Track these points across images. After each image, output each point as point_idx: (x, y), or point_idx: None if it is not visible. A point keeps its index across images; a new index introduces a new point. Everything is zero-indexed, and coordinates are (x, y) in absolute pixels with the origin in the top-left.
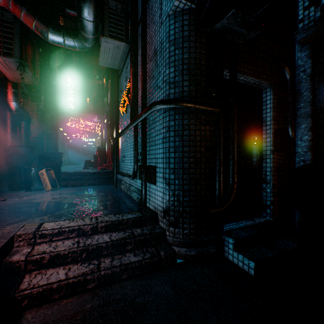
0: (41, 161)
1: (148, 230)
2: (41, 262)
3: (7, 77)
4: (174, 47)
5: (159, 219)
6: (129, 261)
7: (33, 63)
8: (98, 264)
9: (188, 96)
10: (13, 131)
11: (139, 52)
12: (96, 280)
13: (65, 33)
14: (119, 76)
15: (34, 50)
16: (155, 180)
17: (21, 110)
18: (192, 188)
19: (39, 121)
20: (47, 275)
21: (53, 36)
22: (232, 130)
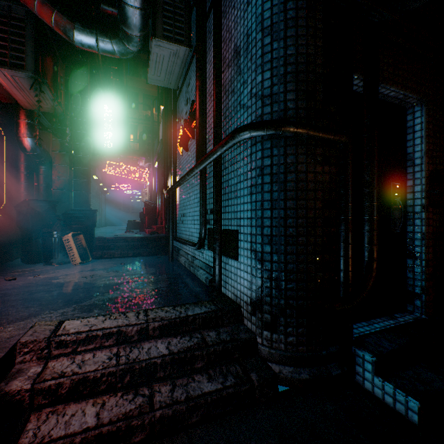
0: (66, 222)
1: (228, 334)
2: (57, 393)
3: (19, 101)
4: (271, 37)
5: (244, 315)
6: (201, 392)
7: (55, 81)
8: (151, 395)
9: (294, 117)
10: (28, 180)
11: (208, 58)
12: (148, 427)
13: (99, 30)
14: (176, 99)
15: (56, 63)
16: (237, 254)
17: (38, 149)
18: (301, 268)
19: (64, 165)
20: (66, 417)
21: (81, 35)
22: (370, 172)
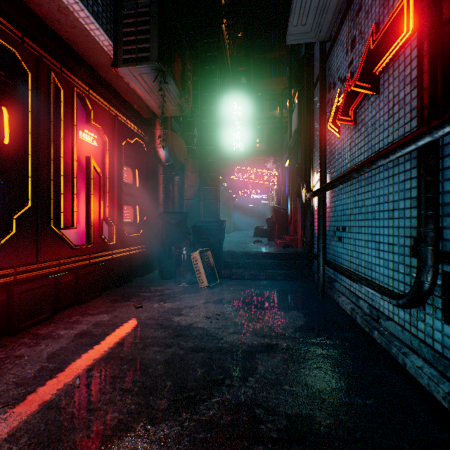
0: (195, 235)
1: None
2: None
3: (152, 109)
4: None
5: None
6: None
7: (181, 74)
8: None
9: None
10: (165, 192)
11: None
12: None
13: None
14: (325, 59)
15: (183, 53)
16: None
17: (171, 158)
18: None
19: (194, 173)
20: None
21: None
22: None
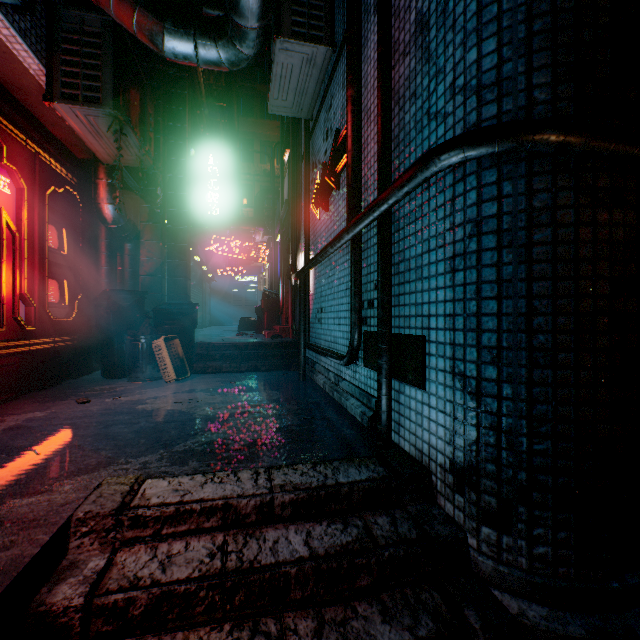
0: (157, 320)
1: (412, 525)
2: (126, 615)
3: (96, 153)
4: None
5: (438, 489)
6: None
7: (141, 120)
8: (280, 638)
9: (548, 117)
10: (110, 263)
11: (364, 55)
12: None
13: (198, 29)
14: (310, 134)
15: (143, 94)
16: (422, 378)
17: (121, 219)
18: (565, 413)
19: (155, 242)
20: None
21: (173, 40)
22: None
